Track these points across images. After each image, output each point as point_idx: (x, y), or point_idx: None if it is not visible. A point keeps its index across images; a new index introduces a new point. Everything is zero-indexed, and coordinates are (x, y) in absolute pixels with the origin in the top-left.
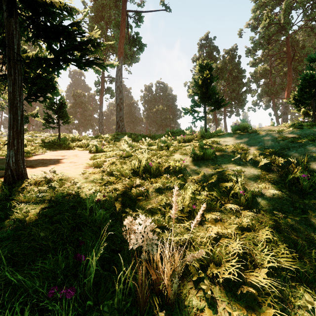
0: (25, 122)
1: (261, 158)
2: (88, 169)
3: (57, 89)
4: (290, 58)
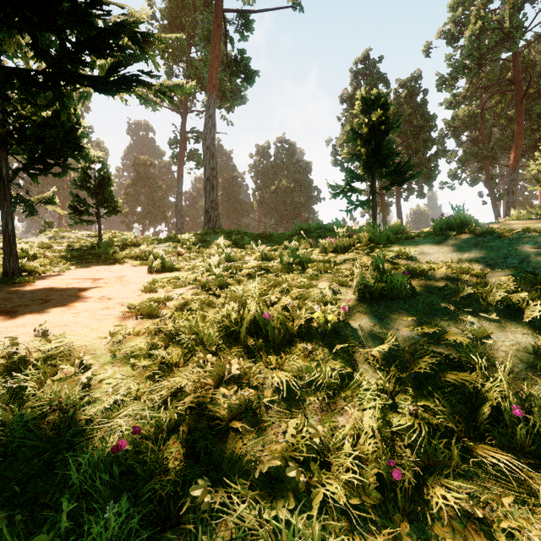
0: (31, 214)
1: (527, 299)
2: (127, 320)
3: (83, 149)
4: (519, 91)
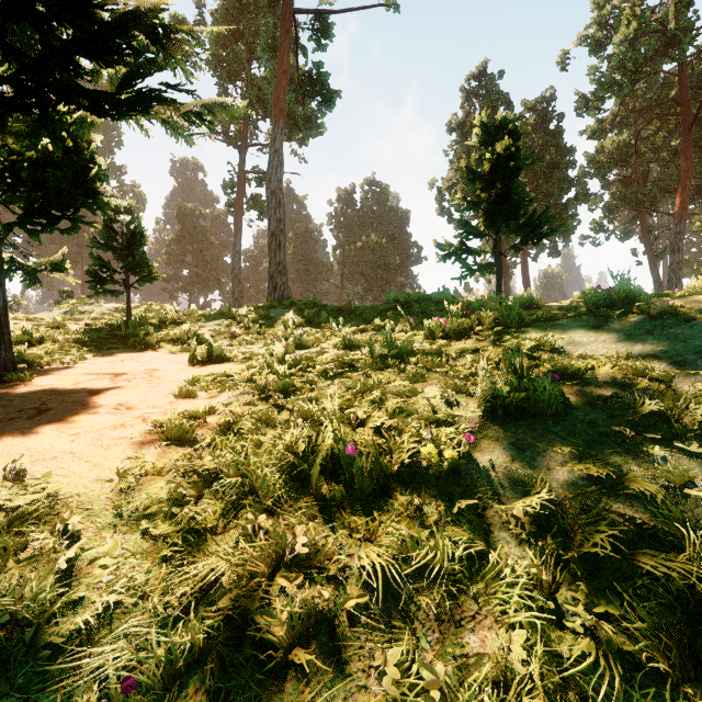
0: (33, 284)
1: None
2: (147, 448)
3: (99, 197)
4: (688, 114)
